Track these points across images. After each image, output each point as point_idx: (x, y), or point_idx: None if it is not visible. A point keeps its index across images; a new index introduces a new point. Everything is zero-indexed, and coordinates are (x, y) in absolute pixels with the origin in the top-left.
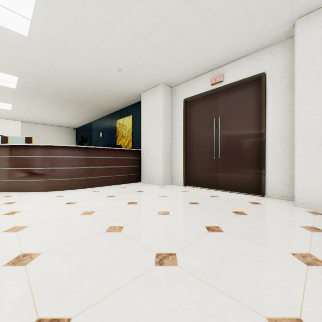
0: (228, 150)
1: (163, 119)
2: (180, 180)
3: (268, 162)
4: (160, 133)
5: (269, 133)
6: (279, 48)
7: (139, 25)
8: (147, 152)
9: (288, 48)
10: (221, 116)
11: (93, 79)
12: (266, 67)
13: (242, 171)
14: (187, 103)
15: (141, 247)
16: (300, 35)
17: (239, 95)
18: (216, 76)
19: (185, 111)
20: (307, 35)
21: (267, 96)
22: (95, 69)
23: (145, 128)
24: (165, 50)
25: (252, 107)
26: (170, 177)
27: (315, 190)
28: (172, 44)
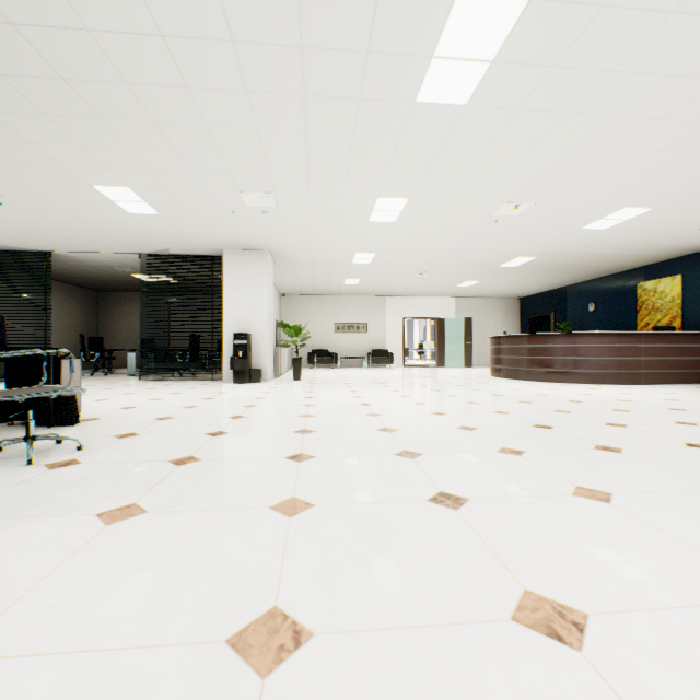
0: None
1: None
2: None
3: None
4: None
5: None
6: None
7: None
8: None
9: None
10: None
11: (641, 243)
12: None
13: None
14: None
15: None
16: None
17: None
18: None
19: None
20: None
21: None
22: (657, 234)
23: None
24: None
25: None
26: None
27: None
28: None
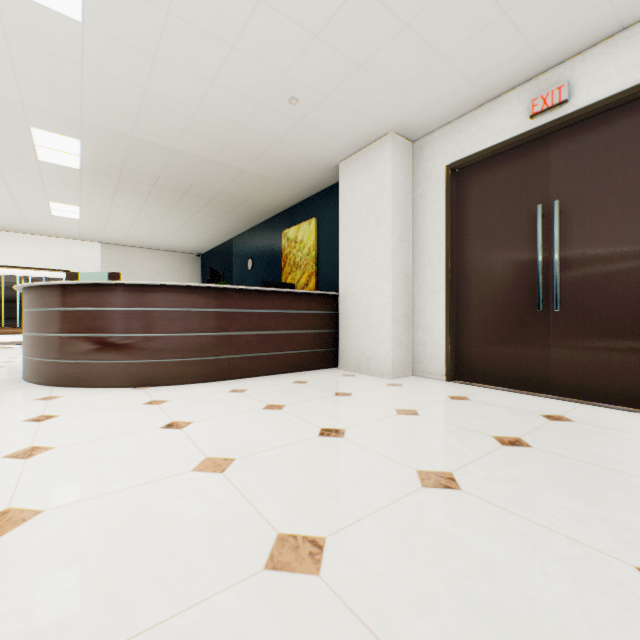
0: (584, 289)
1: (395, 219)
2: (436, 366)
3: None
4: (387, 251)
5: None
6: None
7: None
8: (354, 298)
9: None
10: (561, 199)
11: (233, 133)
12: None
13: (633, 348)
14: (455, 176)
15: None
16: None
17: (624, 134)
18: (547, 90)
19: (450, 195)
20: None
21: None
22: (236, 104)
23: (349, 243)
24: (413, 22)
25: None
26: (411, 359)
27: None
28: None
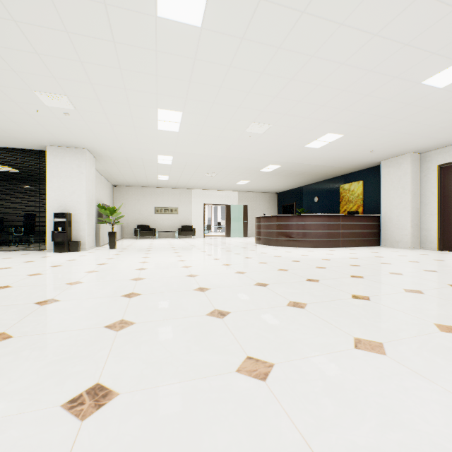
0: None
1: (411, 186)
2: (432, 245)
3: None
4: (408, 199)
5: None
6: None
7: (410, 131)
8: (389, 217)
9: None
10: None
11: (340, 159)
12: None
13: None
14: (442, 169)
15: (441, 266)
16: None
17: None
18: None
19: (439, 177)
20: None
21: None
22: (349, 154)
23: (386, 195)
24: (426, 136)
25: None
26: (419, 242)
27: None
28: (436, 132)
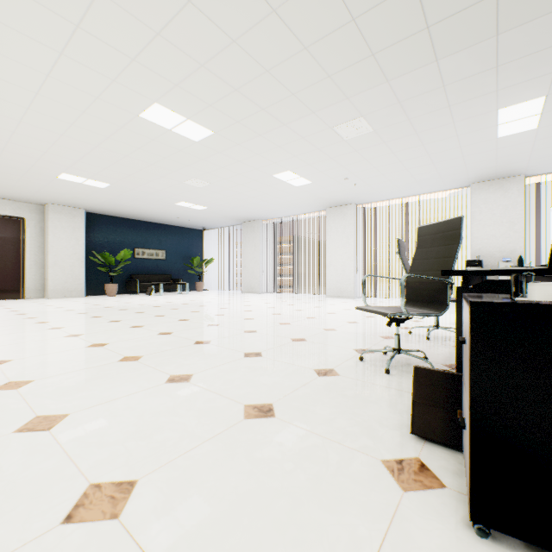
0: None
1: None
2: None
3: (28, 277)
4: None
5: (29, 258)
6: (35, 207)
7: None
8: None
9: (41, 210)
10: None
11: None
12: (26, 215)
13: (4, 284)
14: None
15: (37, 306)
16: (52, 213)
17: (1, 225)
18: None
19: None
20: (55, 214)
21: (27, 234)
22: None
23: None
24: None
25: (13, 237)
26: None
27: (59, 289)
28: None
